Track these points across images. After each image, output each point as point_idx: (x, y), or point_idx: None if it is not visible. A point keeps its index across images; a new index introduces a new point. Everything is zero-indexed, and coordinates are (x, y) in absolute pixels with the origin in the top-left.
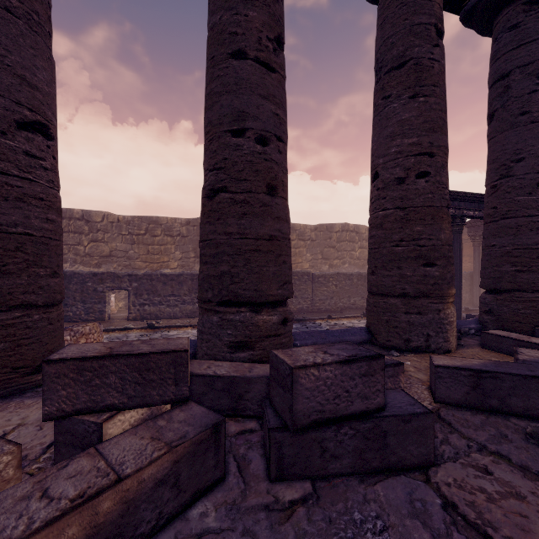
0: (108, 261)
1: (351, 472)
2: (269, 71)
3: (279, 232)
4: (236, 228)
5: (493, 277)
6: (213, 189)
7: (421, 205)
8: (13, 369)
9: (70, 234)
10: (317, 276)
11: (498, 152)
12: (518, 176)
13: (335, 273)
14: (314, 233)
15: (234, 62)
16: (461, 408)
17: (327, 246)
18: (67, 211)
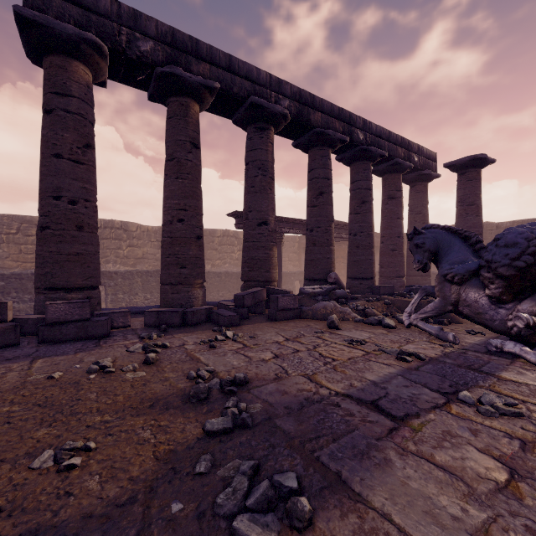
0: None
1: (73, 340)
2: (78, 165)
3: (84, 250)
4: (55, 249)
5: (242, 274)
6: (43, 227)
7: (179, 237)
8: None
9: None
10: None
11: (245, 205)
12: (250, 220)
13: (206, 272)
14: None
15: (55, 160)
16: (152, 327)
17: (210, 248)
18: None
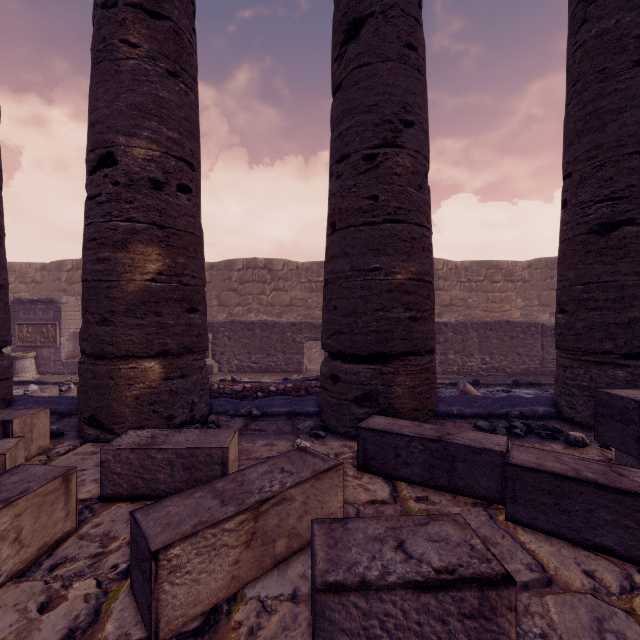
0: (288, 311)
1: None
2: None
3: None
4: None
5: None
6: (605, 223)
7: None
8: (428, 411)
9: (254, 284)
10: (550, 328)
11: None
12: None
13: None
14: (527, 272)
15: None
16: None
17: (546, 288)
18: (252, 261)
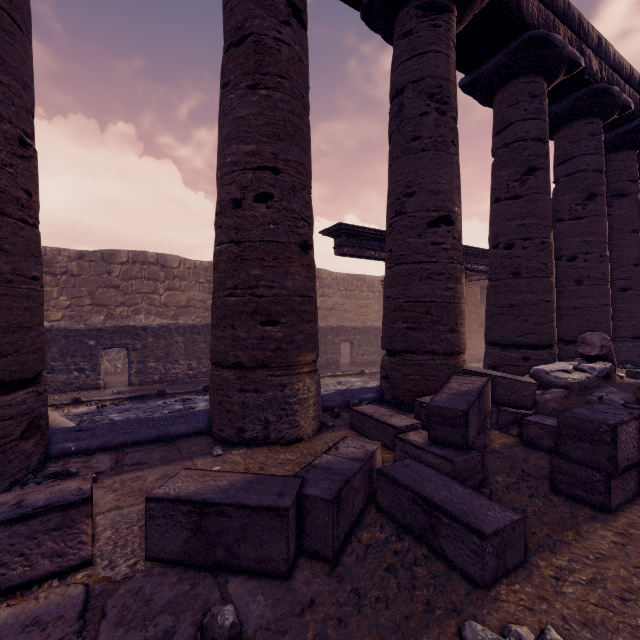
0: None
1: None
2: None
3: None
4: None
5: (389, 335)
6: None
7: (260, 240)
8: None
9: None
10: None
11: (393, 183)
12: (409, 213)
13: None
14: None
15: None
16: (177, 566)
17: None
18: None
